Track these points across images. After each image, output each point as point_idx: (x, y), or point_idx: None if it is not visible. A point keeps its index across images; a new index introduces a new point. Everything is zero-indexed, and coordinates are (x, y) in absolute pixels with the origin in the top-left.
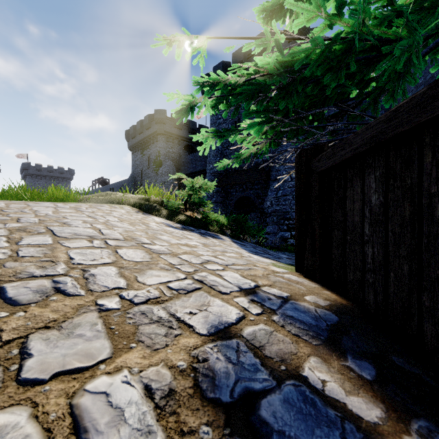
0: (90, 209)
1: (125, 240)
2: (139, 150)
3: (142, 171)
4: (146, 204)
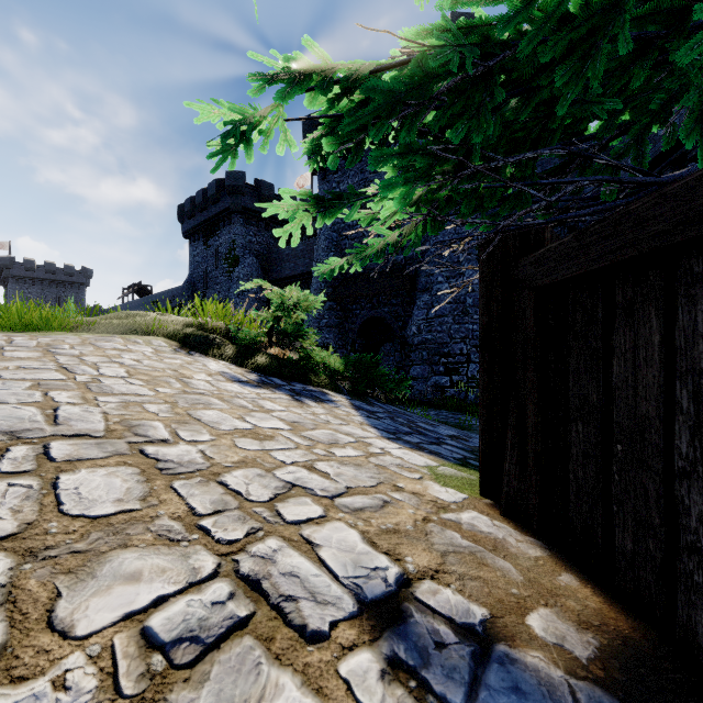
0: (79, 348)
1: (106, 435)
2: (201, 238)
3: (205, 273)
4: (197, 334)
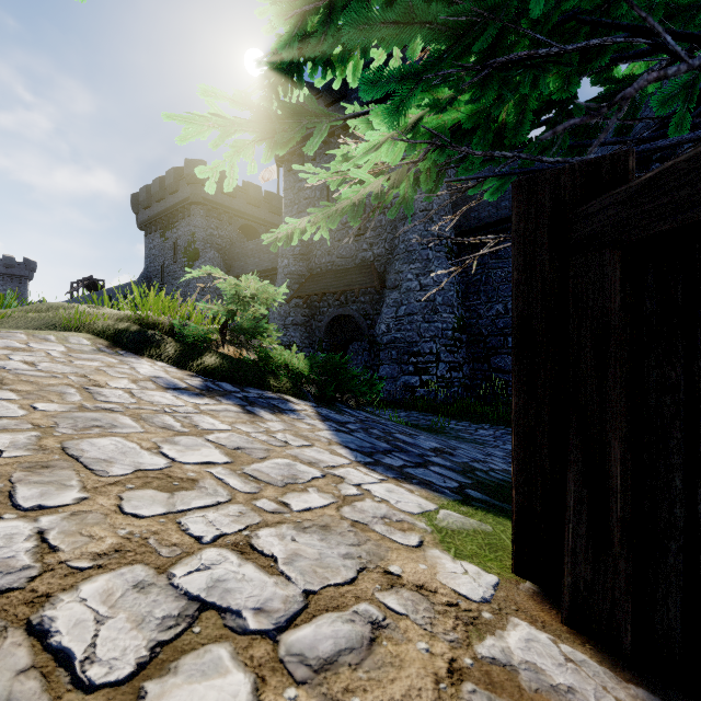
0: None
1: None
2: (158, 230)
3: (163, 267)
4: (131, 330)
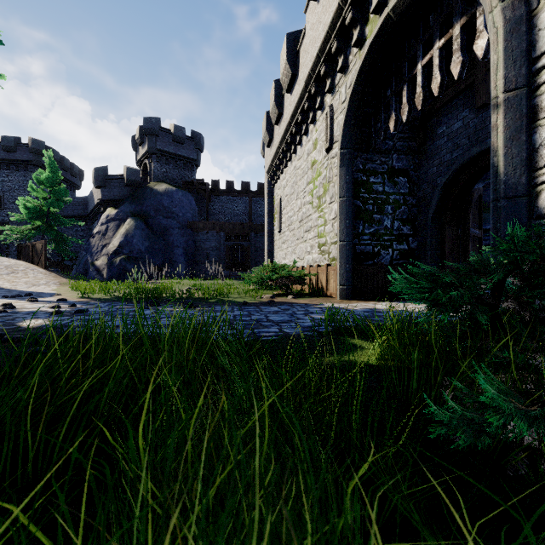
0: None
1: None
2: None
3: None
4: None
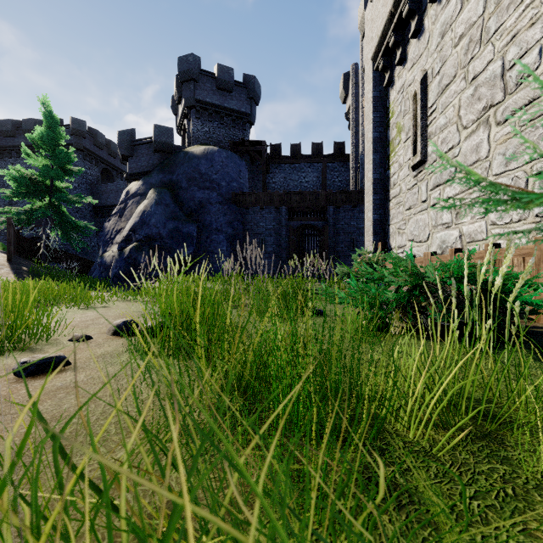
0: None
1: None
2: None
3: None
4: None
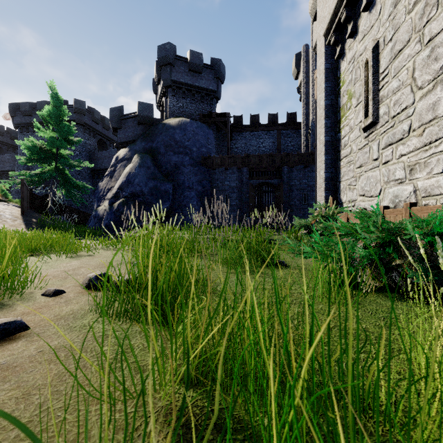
0: None
1: None
2: None
3: None
4: None
